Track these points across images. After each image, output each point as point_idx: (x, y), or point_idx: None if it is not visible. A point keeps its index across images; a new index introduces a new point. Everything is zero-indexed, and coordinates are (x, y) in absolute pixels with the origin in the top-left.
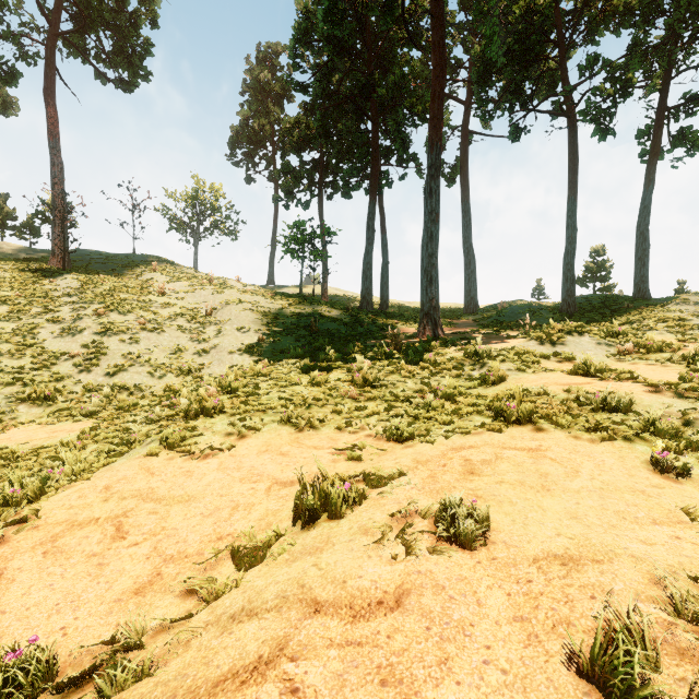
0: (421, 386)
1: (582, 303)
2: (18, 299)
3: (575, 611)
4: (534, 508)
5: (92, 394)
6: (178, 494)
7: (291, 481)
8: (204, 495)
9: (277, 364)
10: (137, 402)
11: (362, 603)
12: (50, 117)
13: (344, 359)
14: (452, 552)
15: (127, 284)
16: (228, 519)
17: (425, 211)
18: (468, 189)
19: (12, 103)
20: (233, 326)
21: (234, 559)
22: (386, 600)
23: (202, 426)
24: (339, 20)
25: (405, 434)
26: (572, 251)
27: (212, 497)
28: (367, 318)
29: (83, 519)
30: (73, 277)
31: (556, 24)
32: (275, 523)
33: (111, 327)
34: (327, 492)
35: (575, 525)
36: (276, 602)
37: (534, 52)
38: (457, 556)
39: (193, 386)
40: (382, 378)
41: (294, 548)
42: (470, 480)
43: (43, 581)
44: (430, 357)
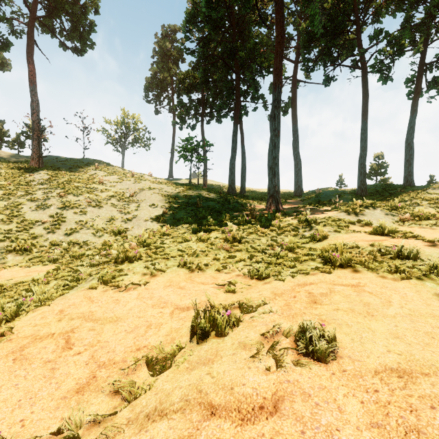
0: (271, 242)
1: (370, 189)
2: (8, 186)
3: (420, 419)
4: (365, 329)
5: (55, 247)
6: (109, 316)
7: (187, 307)
8: (127, 317)
9: (176, 228)
10: (84, 252)
11: (247, 407)
12: (30, 71)
13: (219, 225)
14: (312, 365)
15: (79, 177)
16: (144, 334)
17: (271, 129)
18: (296, 117)
19: (7, 63)
20: (147, 203)
21: (148, 366)
22: (265, 405)
23: (126, 268)
24: (215, 6)
25: (264, 274)
26: (364, 156)
27: (133, 318)
28: (233, 198)
29: (43, 334)
30: (45, 173)
31: (354, 10)
32: (177, 338)
33: (69, 204)
34: (214, 316)
35: (399, 344)
36: (181, 404)
37: (340, 28)
38: (316, 368)
39: (121, 242)
40: (245, 237)
41: (192, 359)
42: (314, 307)
43: (11, 381)
44: (276, 223)
